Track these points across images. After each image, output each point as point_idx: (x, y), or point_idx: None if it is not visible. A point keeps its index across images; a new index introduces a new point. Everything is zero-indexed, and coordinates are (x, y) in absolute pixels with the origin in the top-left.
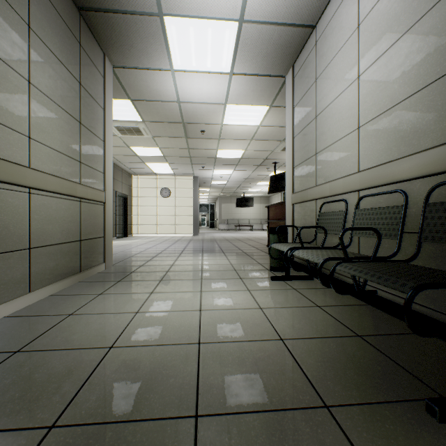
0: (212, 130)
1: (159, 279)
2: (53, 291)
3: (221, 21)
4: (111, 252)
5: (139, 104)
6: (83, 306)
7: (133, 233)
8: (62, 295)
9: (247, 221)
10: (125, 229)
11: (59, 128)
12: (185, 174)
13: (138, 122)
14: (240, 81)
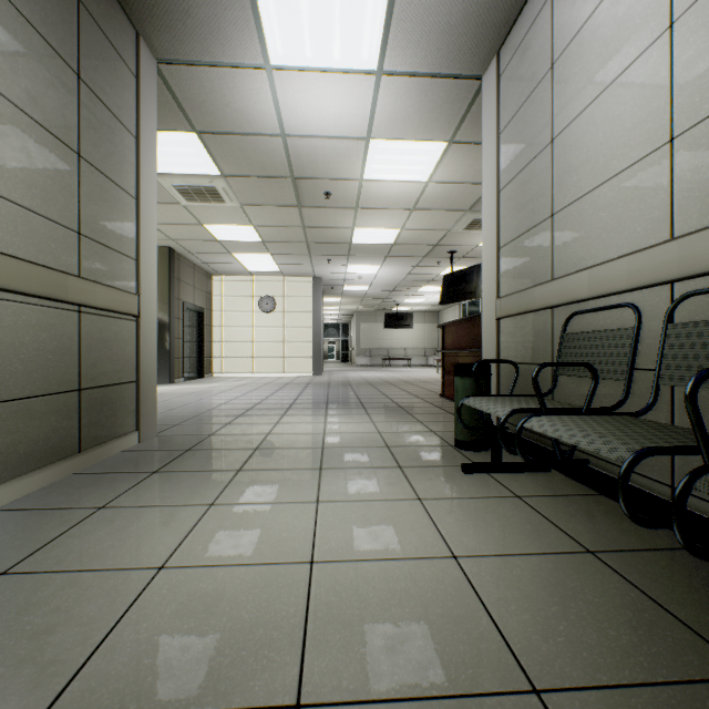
0: (343, 192)
1: (235, 468)
2: (3, 500)
3: None
4: (154, 410)
5: (213, 142)
6: (44, 547)
7: (214, 371)
8: (18, 511)
9: (402, 351)
10: (200, 365)
11: (22, 157)
12: (300, 273)
13: (213, 178)
14: (396, 89)
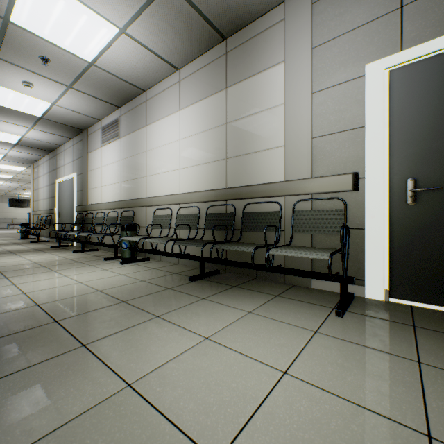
0: None
1: None
2: None
3: None
4: None
5: None
6: None
7: None
8: None
9: (24, 220)
10: None
11: None
12: None
13: None
14: (7, 161)
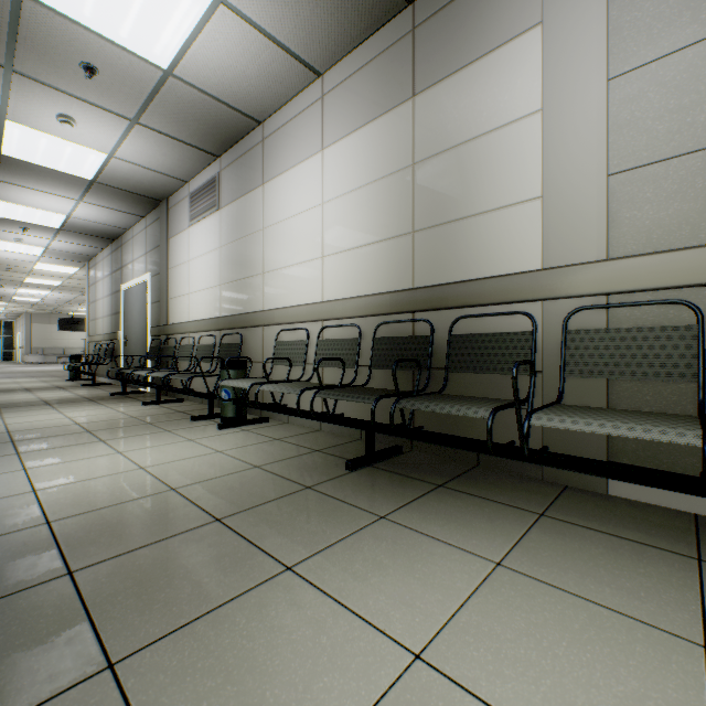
0: (21, 269)
1: None
2: None
3: (33, 246)
4: None
5: None
6: None
7: None
8: None
9: (80, 350)
10: None
11: None
12: None
13: None
14: (50, 259)
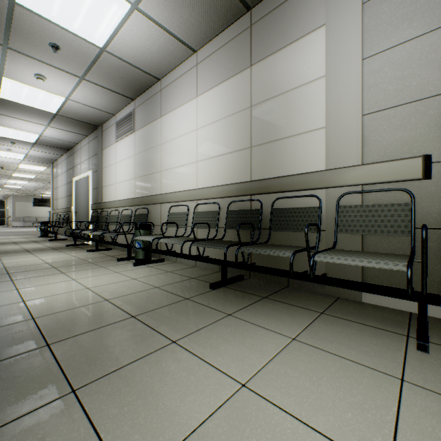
0: (10, 168)
1: None
2: None
3: (18, 154)
4: None
5: None
6: None
7: None
8: None
9: (47, 218)
10: None
11: None
12: None
13: None
14: (28, 161)
